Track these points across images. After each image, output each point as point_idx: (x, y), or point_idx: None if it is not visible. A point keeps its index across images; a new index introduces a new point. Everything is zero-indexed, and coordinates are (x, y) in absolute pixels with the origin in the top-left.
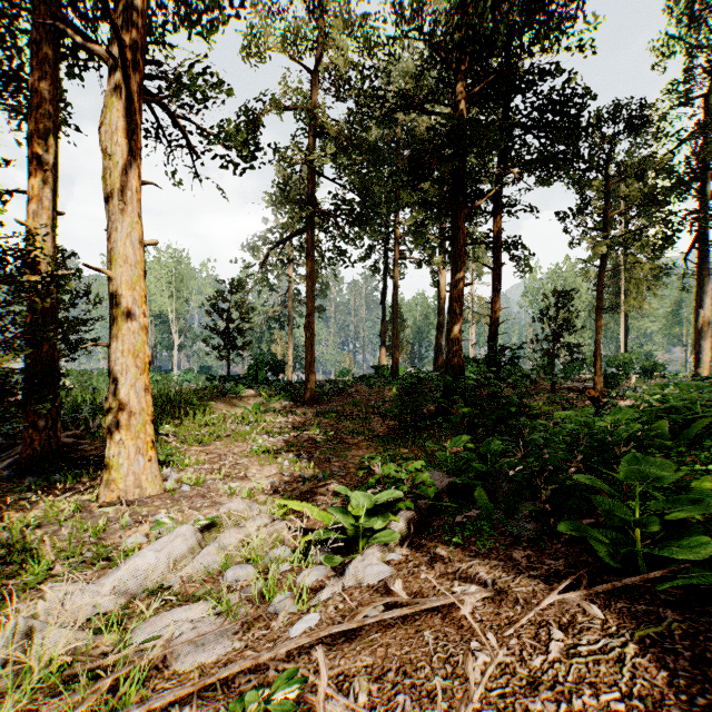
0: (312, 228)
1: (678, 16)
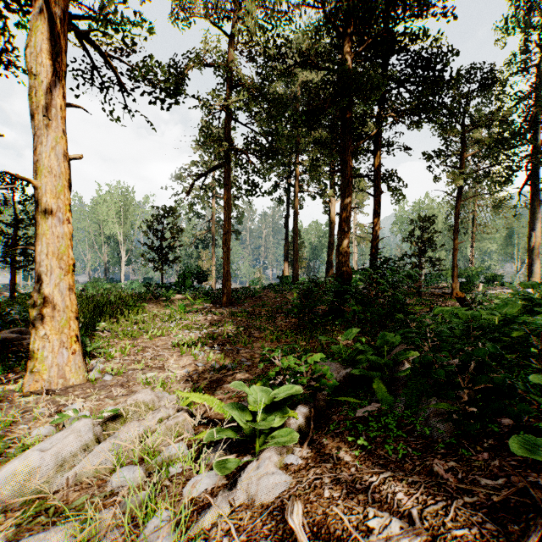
0: (228, 163)
1: (515, 3)
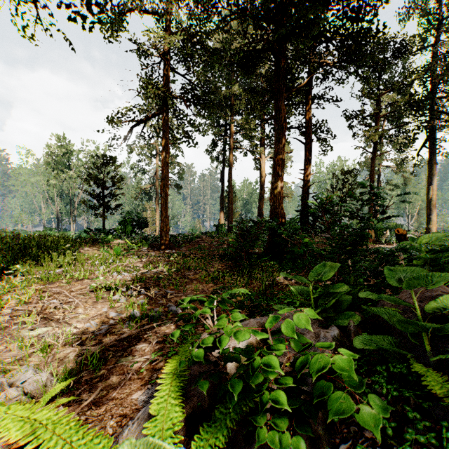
0: (166, 111)
1: None
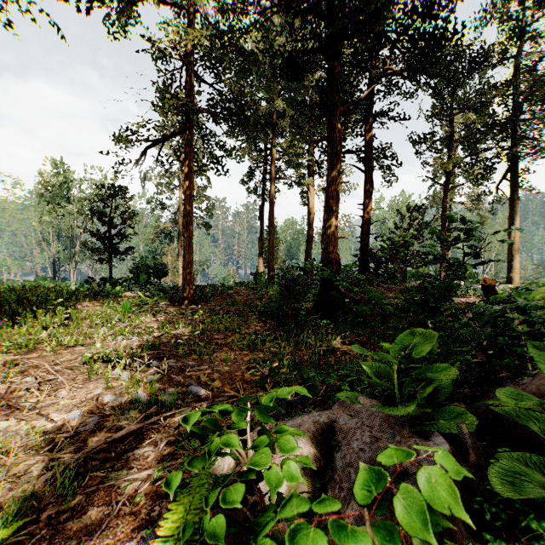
0: (189, 129)
1: None
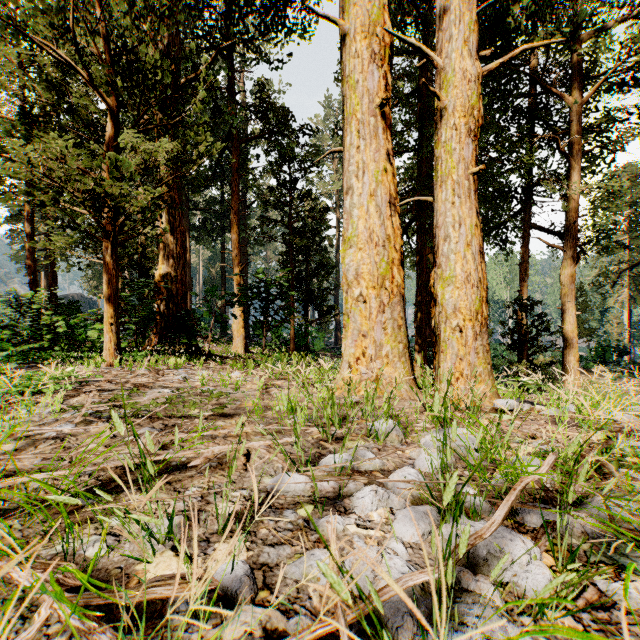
0: None
1: None
